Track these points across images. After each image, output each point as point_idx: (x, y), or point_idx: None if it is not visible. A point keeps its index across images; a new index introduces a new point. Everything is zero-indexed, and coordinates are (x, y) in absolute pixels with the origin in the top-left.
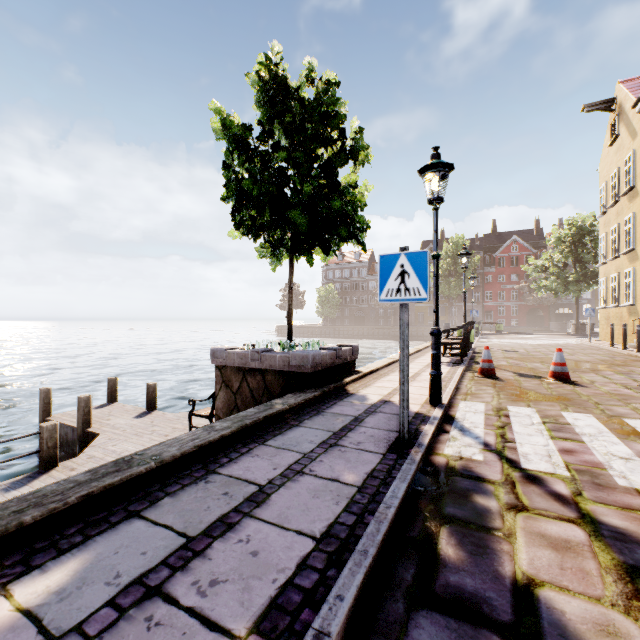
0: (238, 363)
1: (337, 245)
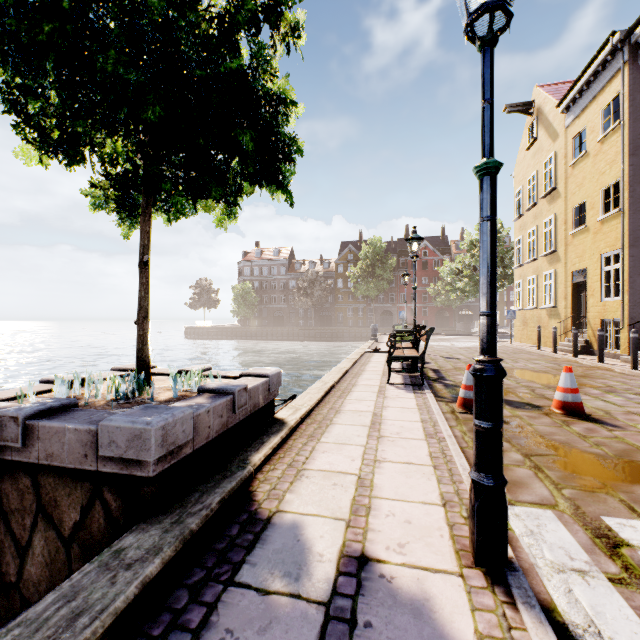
0: None
1: (240, 185)
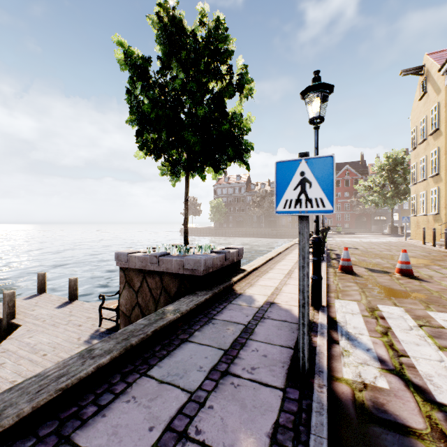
0: (139, 266)
1: (226, 164)
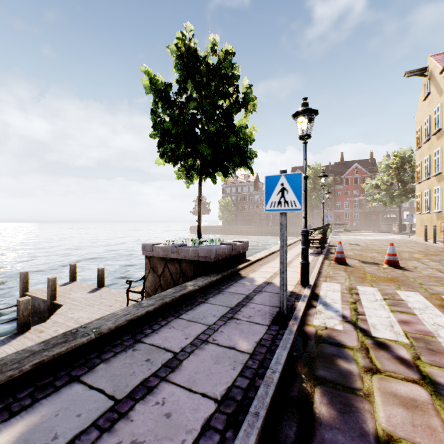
0: (162, 254)
1: (233, 169)
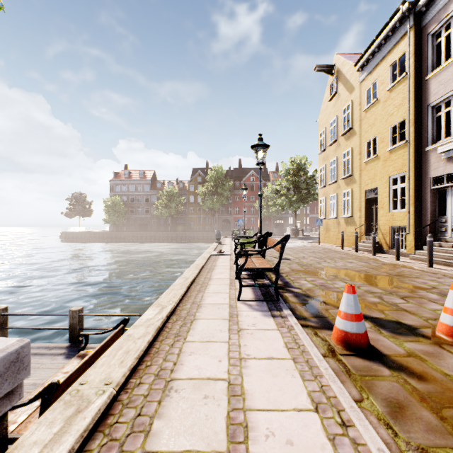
0: None
1: None
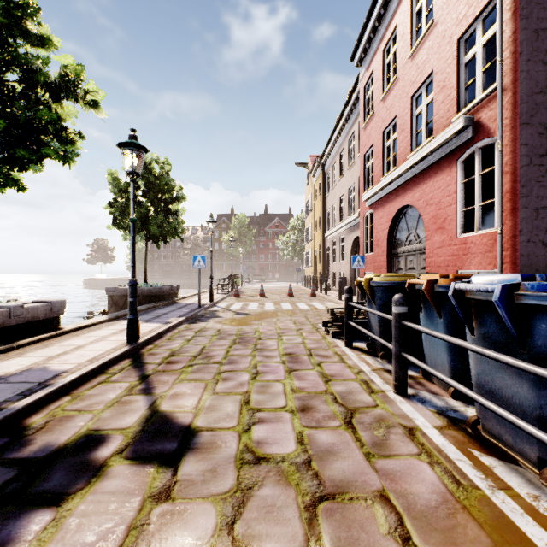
0: (123, 293)
1: (170, 239)
